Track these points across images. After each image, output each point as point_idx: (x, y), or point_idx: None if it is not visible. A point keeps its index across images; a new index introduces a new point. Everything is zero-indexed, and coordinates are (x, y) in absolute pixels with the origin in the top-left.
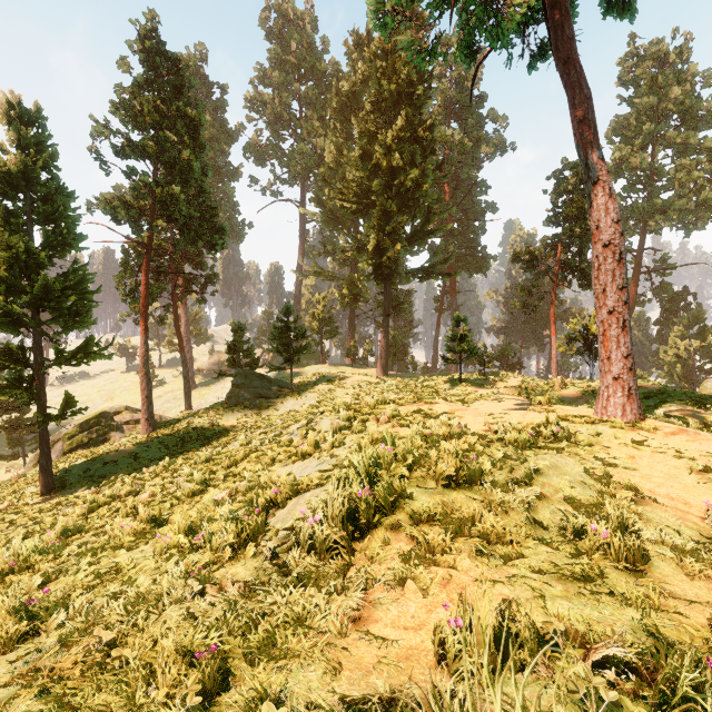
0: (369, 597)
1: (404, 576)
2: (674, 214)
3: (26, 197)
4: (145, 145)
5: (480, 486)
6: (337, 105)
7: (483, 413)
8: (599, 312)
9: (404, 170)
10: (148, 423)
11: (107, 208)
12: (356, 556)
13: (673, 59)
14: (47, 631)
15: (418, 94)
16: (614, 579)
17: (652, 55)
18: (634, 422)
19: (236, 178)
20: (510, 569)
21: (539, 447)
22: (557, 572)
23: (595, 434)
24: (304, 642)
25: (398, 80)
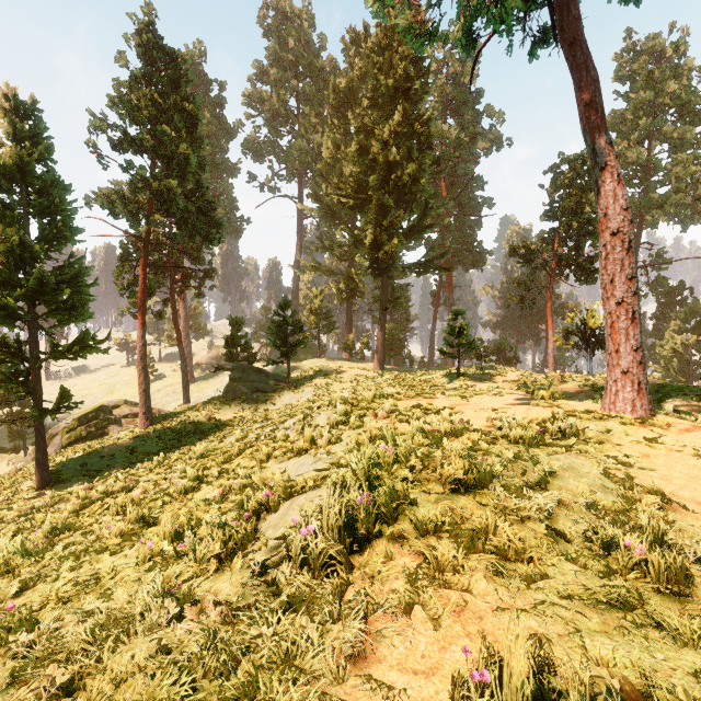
0: (371, 628)
1: (410, 601)
2: (671, 208)
3: (21, 190)
4: (142, 139)
5: (491, 491)
6: (334, 101)
7: (484, 408)
8: (606, 303)
9: (401, 165)
10: (146, 417)
11: (105, 202)
12: (355, 573)
13: (670, 54)
14: (6, 656)
15: (415, 88)
16: (657, 606)
17: (648, 49)
18: (645, 418)
19: (234, 174)
20: (533, 592)
21: (546, 445)
22: (592, 599)
23: (605, 431)
24: (292, 692)
25: (395, 75)
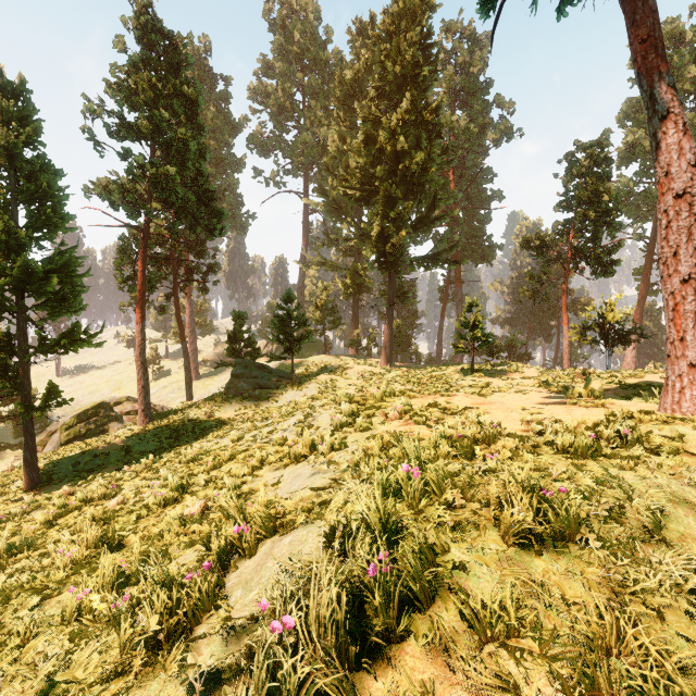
0: None
1: None
2: None
3: (9, 175)
4: (140, 125)
5: (583, 547)
6: (340, 94)
7: (513, 407)
8: (667, 281)
9: (409, 154)
10: (144, 414)
11: (103, 192)
12: None
13: (690, 37)
14: None
15: (424, 75)
16: None
17: (667, 34)
18: None
19: (239, 169)
20: None
21: (603, 455)
22: None
23: (676, 438)
24: None
25: (403, 62)
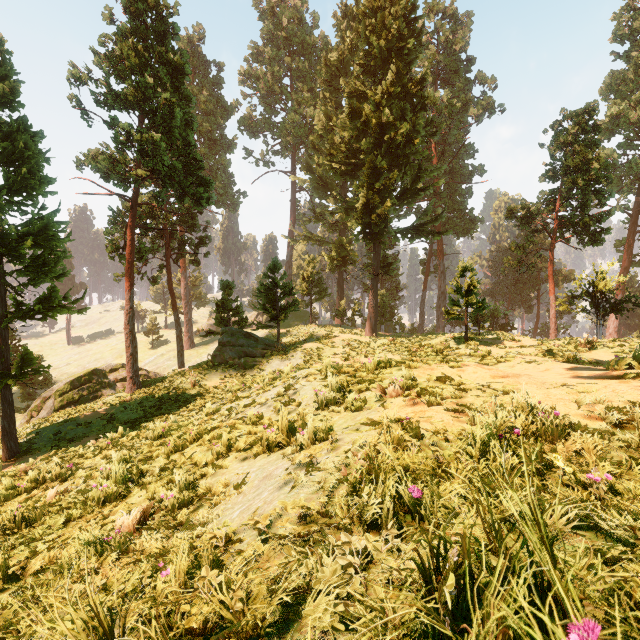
0: None
1: None
2: None
3: None
4: (127, 94)
5: None
6: (326, 75)
7: (549, 382)
8: None
9: (394, 126)
10: (133, 381)
11: (93, 163)
12: None
13: None
14: None
15: (408, 48)
16: None
17: None
18: None
19: (231, 150)
20: None
21: None
22: None
23: None
24: None
25: (388, 36)
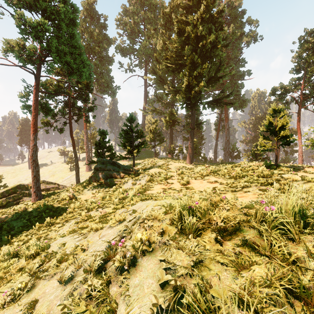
0: None
1: None
2: None
3: None
4: None
5: None
6: (163, 21)
7: None
8: None
9: (204, 38)
10: (35, 194)
11: (9, 48)
12: None
13: None
14: None
15: None
16: None
17: None
18: None
19: (111, 62)
20: None
21: None
22: None
23: None
24: None
25: None
